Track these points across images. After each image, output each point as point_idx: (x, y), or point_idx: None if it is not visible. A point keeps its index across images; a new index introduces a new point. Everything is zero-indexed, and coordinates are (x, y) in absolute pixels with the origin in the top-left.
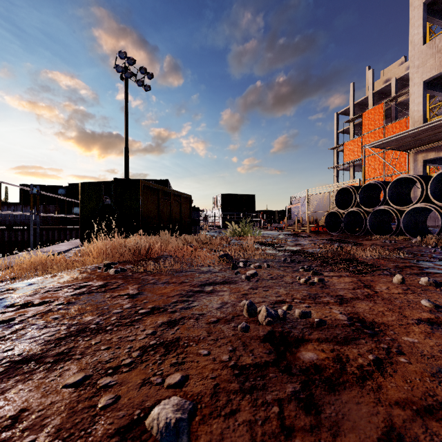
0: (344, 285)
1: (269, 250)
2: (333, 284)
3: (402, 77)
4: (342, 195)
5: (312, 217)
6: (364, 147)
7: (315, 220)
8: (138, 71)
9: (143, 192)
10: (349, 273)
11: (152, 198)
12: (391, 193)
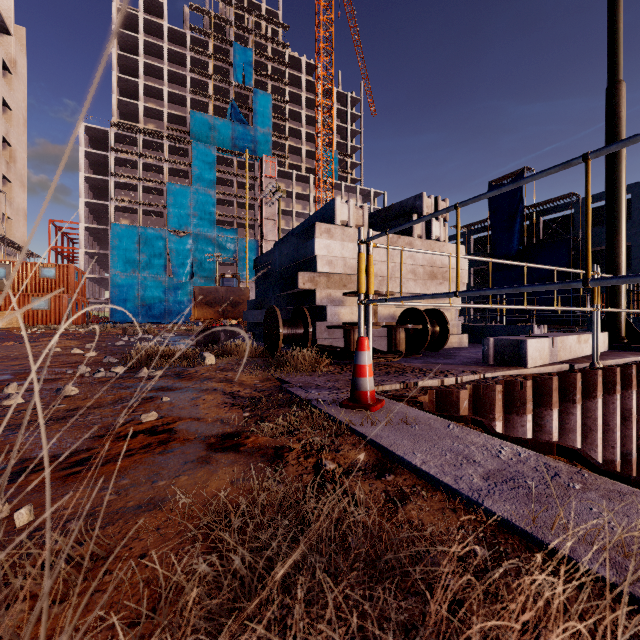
0: None
1: None
2: None
3: None
4: None
5: None
6: None
7: None
8: None
9: None
10: None
11: None
12: None
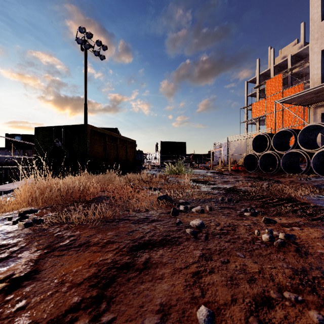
0: (323, 245)
1: (203, 187)
2: (306, 242)
3: (296, 54)
4: (258, 141)
5: (232, 159)
6: (275, 102)
7: (234, 161)
8: (95, 44)
9: (91, 135)
10: (301, 218)
11: (100, 141)
12: (301, 139)
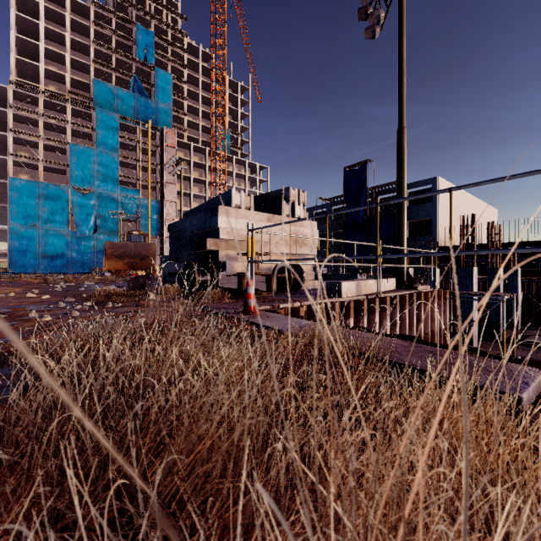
0: None
1: None
2: None
3: None
4: None
5: None
6: None
7: None
8: None
9: None
10: None
11: None
12: None
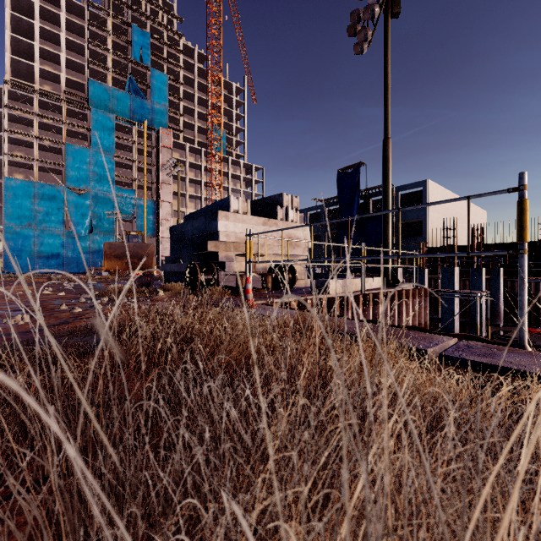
0: None
1: None
2: None
3: None
4: None
5: None
6: None
7: None
8: None
9: None
10: None
11: None
12: None
